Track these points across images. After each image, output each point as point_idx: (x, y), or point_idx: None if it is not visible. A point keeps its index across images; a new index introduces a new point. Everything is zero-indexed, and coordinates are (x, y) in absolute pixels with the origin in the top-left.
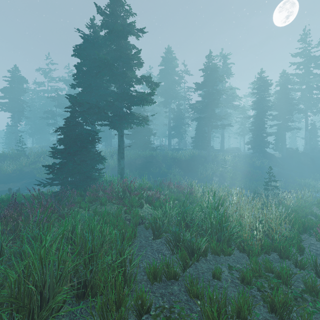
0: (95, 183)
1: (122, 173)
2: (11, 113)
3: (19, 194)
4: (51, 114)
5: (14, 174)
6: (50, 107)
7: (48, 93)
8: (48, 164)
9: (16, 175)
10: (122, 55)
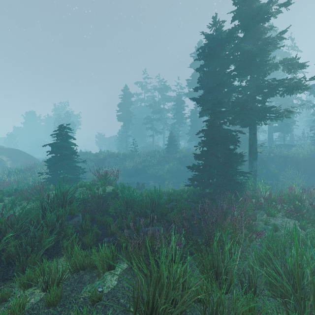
0: (242, 187)
1: (255, 176)
2: (123, 122)
3: (160, 190)
4: (149, 120)
5: (132, 170)
6: (146, 114)
7: (145, 103)
8: (154, 162)
9: (134, 171)
10: (257, 41)
